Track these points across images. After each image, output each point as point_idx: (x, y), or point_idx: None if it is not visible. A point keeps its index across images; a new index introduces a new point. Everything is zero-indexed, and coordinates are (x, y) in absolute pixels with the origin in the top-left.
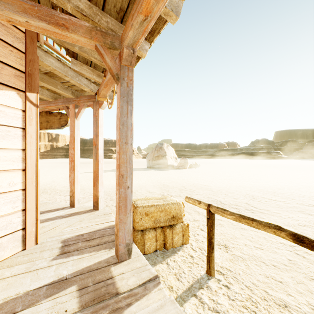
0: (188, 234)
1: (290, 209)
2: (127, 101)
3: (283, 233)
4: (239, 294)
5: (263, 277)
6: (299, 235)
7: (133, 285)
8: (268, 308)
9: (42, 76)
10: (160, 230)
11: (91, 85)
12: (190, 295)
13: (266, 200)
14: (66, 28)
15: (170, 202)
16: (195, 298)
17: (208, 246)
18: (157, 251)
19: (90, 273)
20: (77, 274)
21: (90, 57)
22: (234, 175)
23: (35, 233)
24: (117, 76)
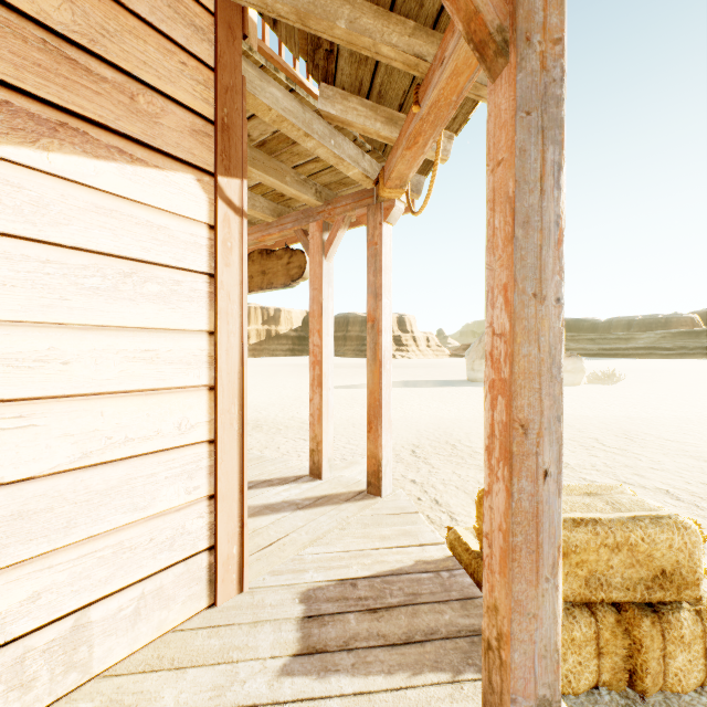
0: None
1: None
2: (540, 127)
3: None
4: None
5: None
6: None
7: None
8: None
9: (253, 153)
10: (611, 618)
11: (365, 160)
12: None
13: None
14: None
15: (645, 517)
16: None
17: None
18: (599, 688)
19: None
20: None
21: (376, 46)
22: None
23: (238, 560)
24: (502, 36)
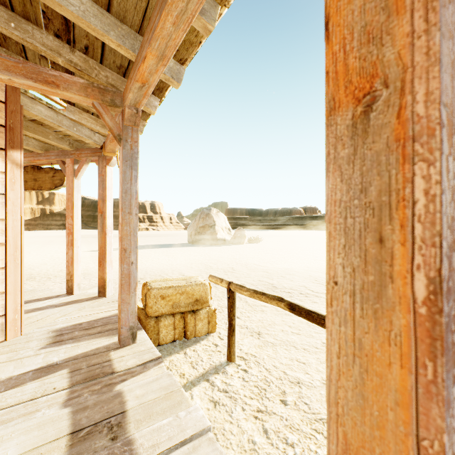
0: (215, 321)
1: None
2: (131, 165)
3: (282, 304)
4: (256, 376)
5: (287, 360)
6: (293, 304)
7: (132, 365)
8: (279, 386)
9: (27, 123)
10: (179, 316)
11: (96, 136)
12: (202, 380)
13: None
14: (56, 86)
15: (193, 283)
16: (206, 382)
17: (228, 329)
18: (176, 341)
19: (85, 358)
20: (70, 360)
21: (89, 107)
22: (304, 253)
23: (18, 321)
24: (120, 137)
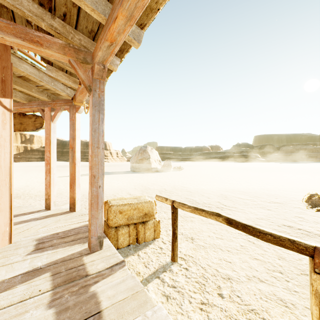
0: (159, 229)
1: (254, 206)
2: (99, 110)
3: (220, 219)
4: (195, 273)
5: (217, 260)
6: (230, 219)
7: (102, 269)
8: (215, 281)
9: (15, 79)
10: (133, 227)
11: (68, 90)
12: (154, 277)
13: (236, 199)
14: (40, 44)
15: (143, 201)
16: (158, 279)
17: (172, 237)
18: (131, 246)
19: (63, 262)
20: (51, 264)
21: (65, 66)
22: (214, 177)
23: (9, 232)
24: (90, 87)
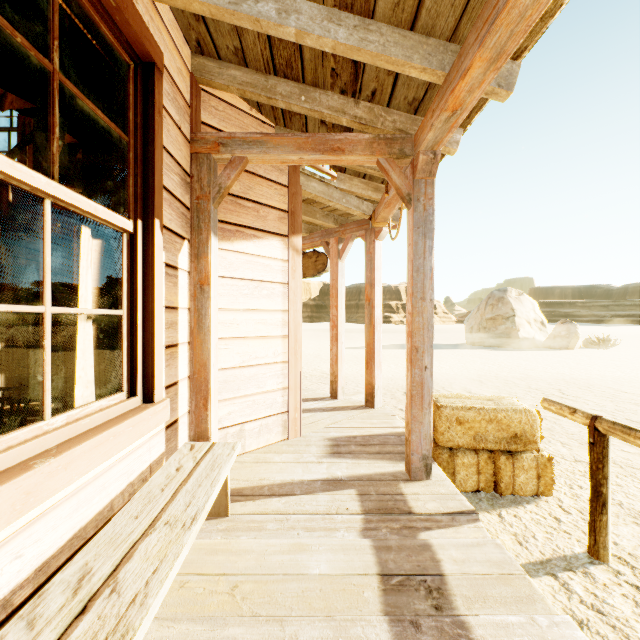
0: (551, 477)
1: None
2: (424, 233)
3: None
4: None
5: None
6: None
7: (434, 511)
8: None
9: None
10: (486, 456)
11: (364, 205)
12: (543, 572)
13: None
14: (341, 151)
15: (509, 407)
16: (552, 578)
17: (591, 499)
18: (481, 493)
19: (371, 481)
20: (355, 479)
21: (365, 169)
22: None
23: (298, 421)
24: (409, 197)
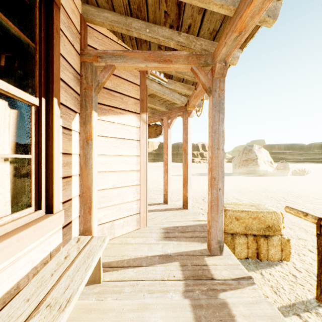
0: (289, 250)
1: None
2: (218, 110)
3: None
4: None
5: None
6: None
7: (227, 277)
8: None
9: None
10: (252, 238)
11: (182, 98)
12: (291, 313)
13: None
14: (170, 61)
15: (264, 210)
16: (297, 317)
17: (318, 267)
18: (249, 259)
19: (188, 256)
20: (178, 255)
21: (183, 76)
22: None
23: (145, 218)
24: (210, 89)
